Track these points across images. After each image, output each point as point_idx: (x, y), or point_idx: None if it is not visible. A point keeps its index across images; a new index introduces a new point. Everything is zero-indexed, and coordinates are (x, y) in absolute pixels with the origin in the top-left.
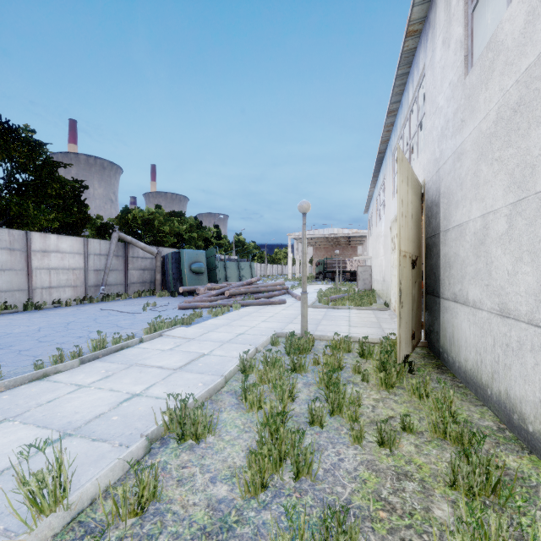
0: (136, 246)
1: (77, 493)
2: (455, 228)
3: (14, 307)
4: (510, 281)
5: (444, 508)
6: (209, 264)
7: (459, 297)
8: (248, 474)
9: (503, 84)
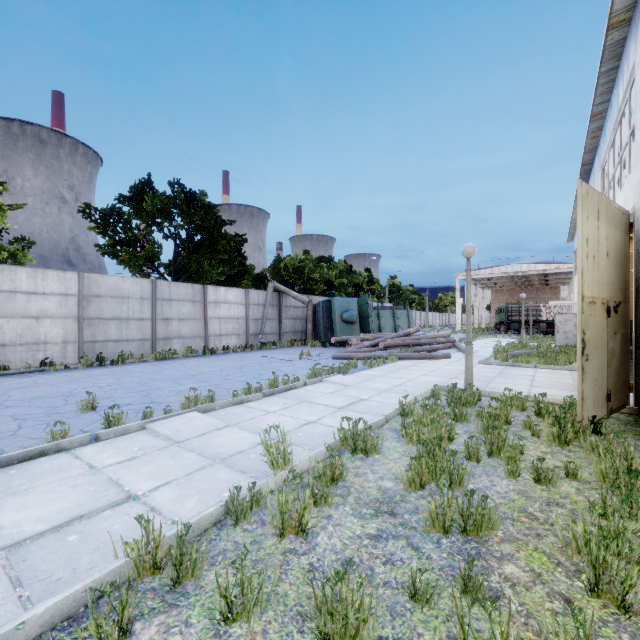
0: (289, 295)
1: (293, 464)
2: None
3: (196, 351)
4: None
5: None
6: (361, 312)
7: None
8: (409, 473)
9: None
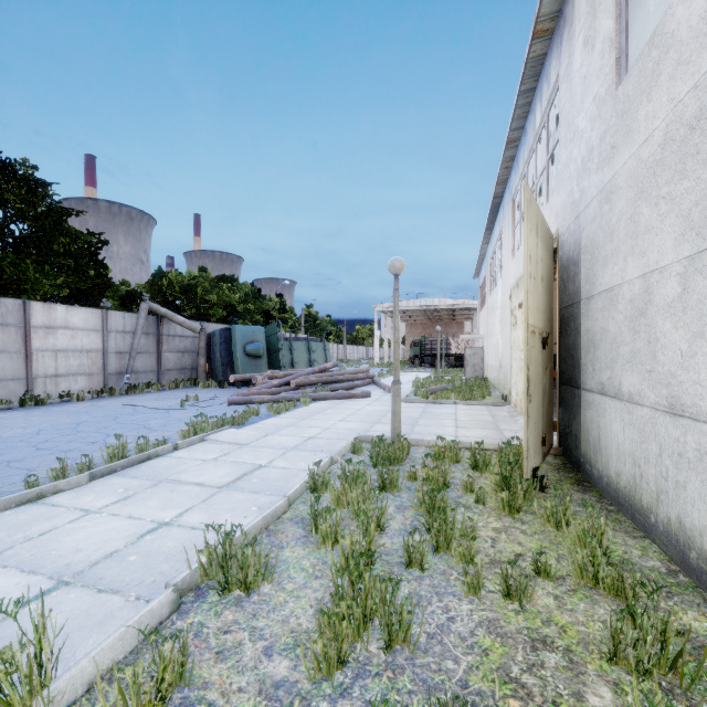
0: (172, 321)
1: (66, 676)
2: (602, 294)
3: (7, 402)
4: (686, 366)
5: (602, 693)
6: (269, 344)
7: (608, 387)
8: (319, 645)
9: (674, 91)
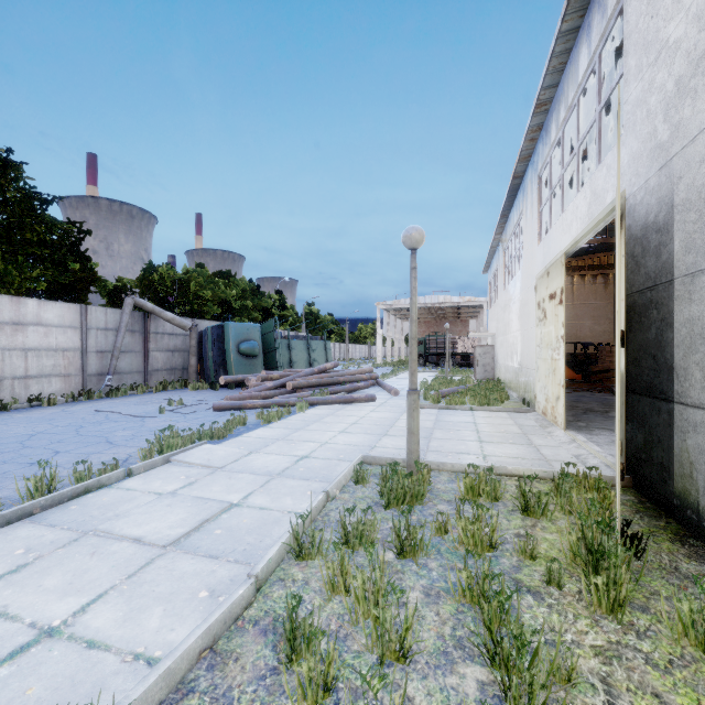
0: (160, 317)
1: None
2: None
3: None
4: None
5: None
6: (265, 343)
7: None
8: None
9: None
